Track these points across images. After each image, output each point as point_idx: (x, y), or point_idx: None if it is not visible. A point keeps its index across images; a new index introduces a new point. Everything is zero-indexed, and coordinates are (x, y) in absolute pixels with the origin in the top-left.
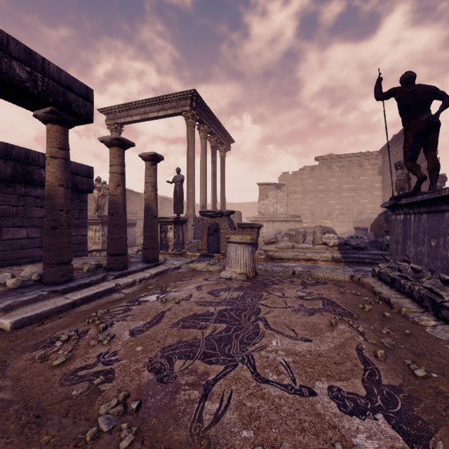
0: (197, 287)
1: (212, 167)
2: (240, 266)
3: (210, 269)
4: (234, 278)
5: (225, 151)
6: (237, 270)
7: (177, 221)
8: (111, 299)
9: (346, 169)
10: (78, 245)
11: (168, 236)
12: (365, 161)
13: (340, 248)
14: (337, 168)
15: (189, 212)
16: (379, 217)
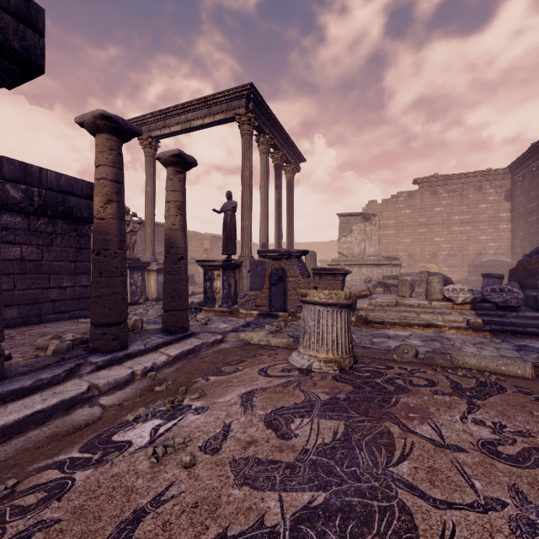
0: (244, 400)
1: (276, 193)
2: (326, 348)
3: (273, 342)
4: (316, 369)
5: (293, 172)
6: (321, 354)
7: (226, 265)
8: (65, 425)
9: (459, 194)
10: (74, 300)
11: (214, 285)
12: (485, 183)
13: (475, 307)
14: (444, 193)
15: (244, 253)
16: (528, 259)
